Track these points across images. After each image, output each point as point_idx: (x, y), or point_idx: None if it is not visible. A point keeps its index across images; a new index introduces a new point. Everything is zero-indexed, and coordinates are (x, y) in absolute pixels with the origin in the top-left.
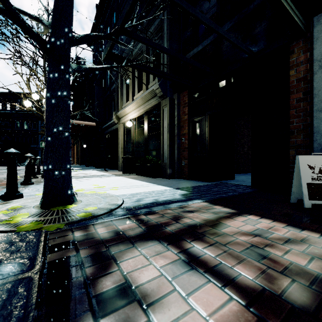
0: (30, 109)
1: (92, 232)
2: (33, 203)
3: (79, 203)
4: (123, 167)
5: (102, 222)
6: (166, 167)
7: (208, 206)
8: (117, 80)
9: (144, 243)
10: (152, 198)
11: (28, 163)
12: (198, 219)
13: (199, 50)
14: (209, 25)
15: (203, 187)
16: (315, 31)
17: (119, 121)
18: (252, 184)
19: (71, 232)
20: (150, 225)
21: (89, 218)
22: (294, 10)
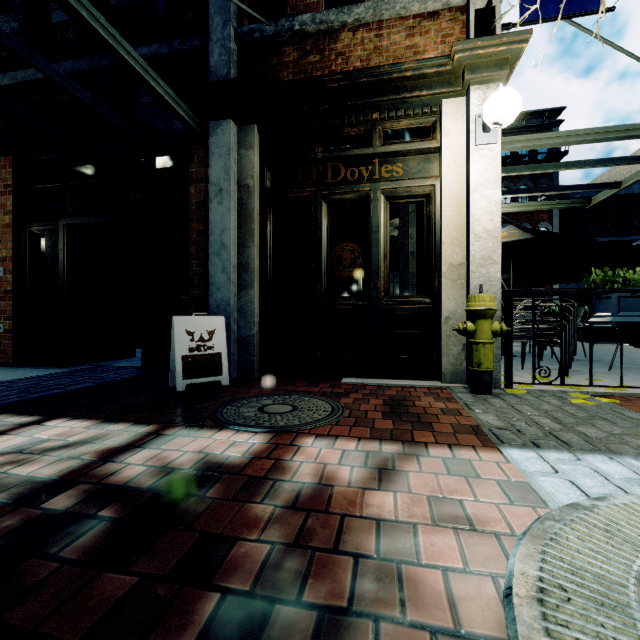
0: None
1: None
2: None
3: None
4: None
5: None
6: None
7: None
8: None
9: None
10: None
11: None
12: None
13: (40, 77)
14: (5, 42)
15: (30, 381)
16: (212, 142)
17: None
18: (144, 364)
19: None
20: None
21: None
22: (175, 99)
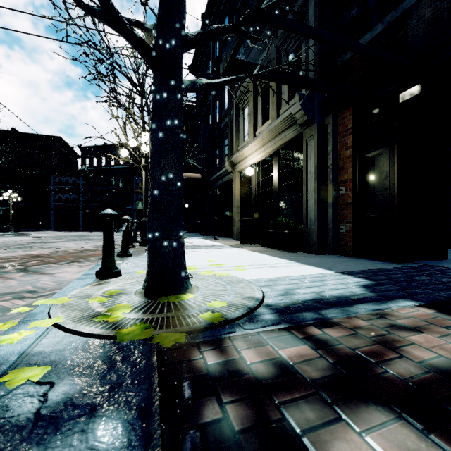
0: (126, 161)
1: (233, 355)
2: (134, 286)
3: (195, 290)
4: (241, 235)
5: (243, 334)
6: (312, 235)
7: (437, 316)
8: (231, 111)
9: (354, 408)
10: (310, 291)
11: (126, 229)
12: (444, 352)
13: (377, 33)
14: None
15: (394, 273)
16: None
17: (234, 169)
18: None
19: (197, 351)
20: (339, 354)
21: (220, 324)
22: None
